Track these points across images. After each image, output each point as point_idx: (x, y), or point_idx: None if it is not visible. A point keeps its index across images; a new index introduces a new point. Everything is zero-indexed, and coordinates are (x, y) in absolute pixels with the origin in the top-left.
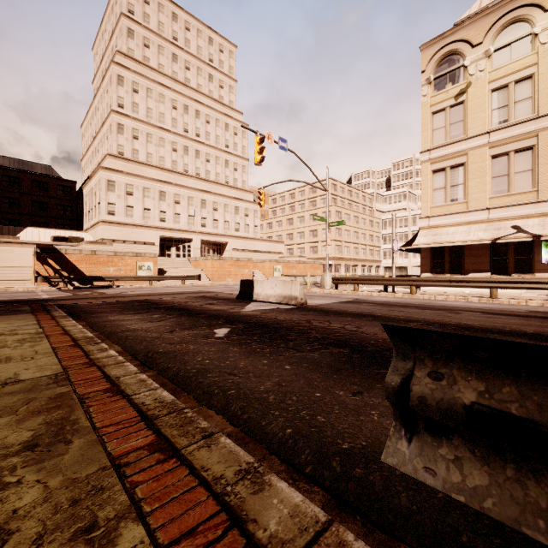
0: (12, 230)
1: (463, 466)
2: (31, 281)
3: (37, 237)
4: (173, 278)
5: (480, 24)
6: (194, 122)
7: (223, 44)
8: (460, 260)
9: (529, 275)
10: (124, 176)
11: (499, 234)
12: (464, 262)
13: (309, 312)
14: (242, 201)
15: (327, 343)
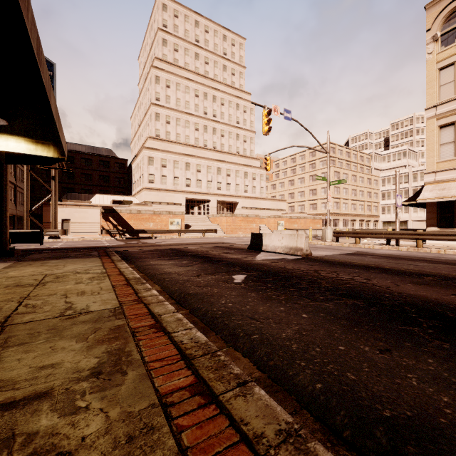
0: (87, 197)
1: None
2: (98, 233)
3: (102, 201)
4: (196, 231)
5: None
6: (212, 105)
7: (235, 39)
8: None
9: None
10: (160, 153)
11: None
12: None
13: (315, 262)
14: (250, 167)
15: (339, 294)
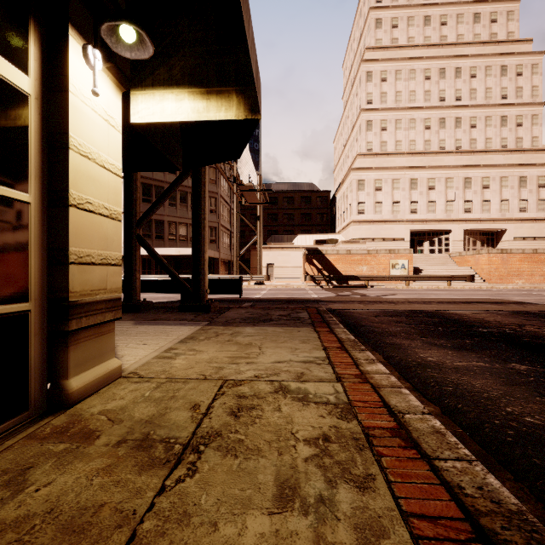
0: (289, 238)
1: None
2: (300, 279)
3: (304, 242)
4: (434, 278)
5: None
6: (453, 84)
7: None
8: None
9: None
10: (373, 172)
11: None
12: None
13: None
14: (533, 167)
15: None
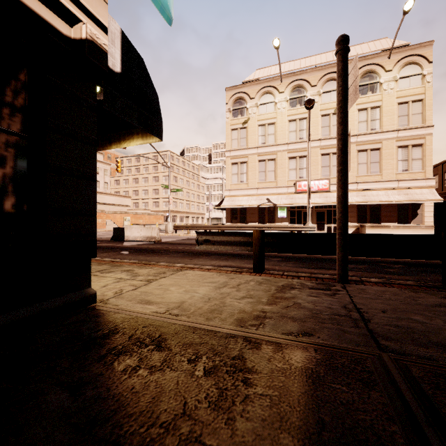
0: None
1: (204, 247)
2: None
3: None
4: None
5: (254, 88)
6: None
7: None
8: (245, 215)
9: (273, 224)
10: None
11: (261, 202)
12: (247, 216)
13: (164, 244)
14: None
15: (178, 252)
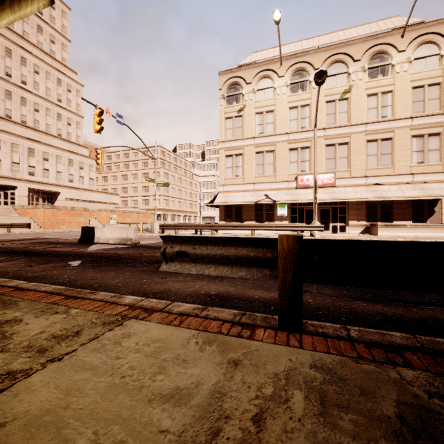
0: None
1: (176, 266)
2: None
3: None
4: None
5: (250, 71)
6: (19, 68)
7: (55, 2)
8: (240, 213)
9: (272, 222)
10: None
11: (258, 198)
12: (242, 215)
13: (141, 248)
14: (77, 155)
15: (152, 262)
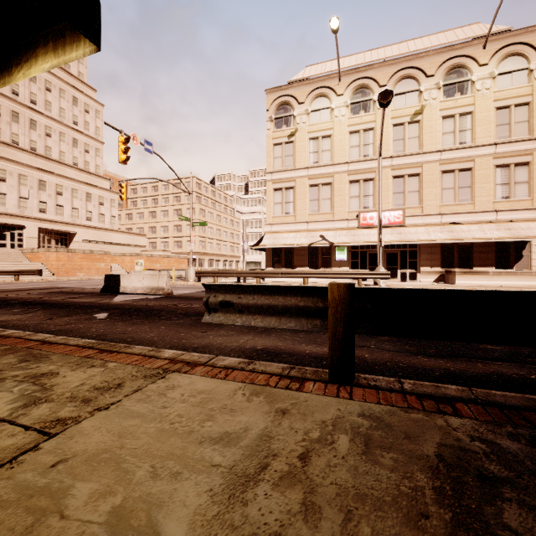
0: None
1: (220, 317)
2: None
3: None
4: (1, 273)
5: (303, 89)
6: (28, 84)
7: None
8: (291, 258)
9: (329, 269)
10: None
11: (313, 240)
12: (294, 259)
13: (175, 299)
14: (96, 188)
15: (189, 315)
